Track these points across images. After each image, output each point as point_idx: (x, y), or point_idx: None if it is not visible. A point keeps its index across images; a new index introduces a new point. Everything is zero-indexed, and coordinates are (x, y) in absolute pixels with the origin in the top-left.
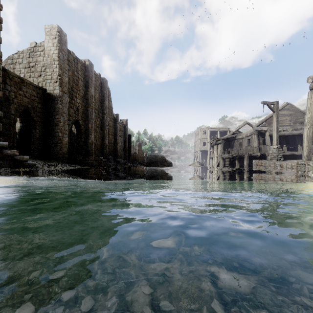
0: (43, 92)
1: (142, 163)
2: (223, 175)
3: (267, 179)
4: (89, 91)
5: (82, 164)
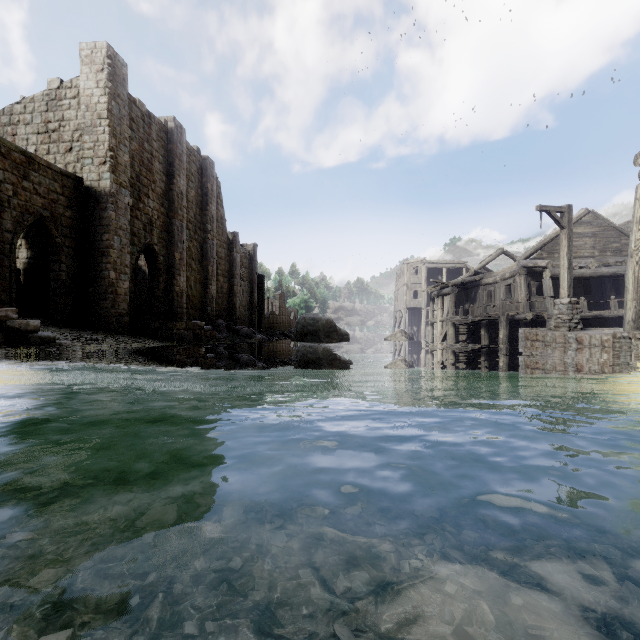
0: (76, 185)
1: (286, 333)
2: (455, 361)
3: (549, 368)
4: (175, 184)
5: (161, 337)
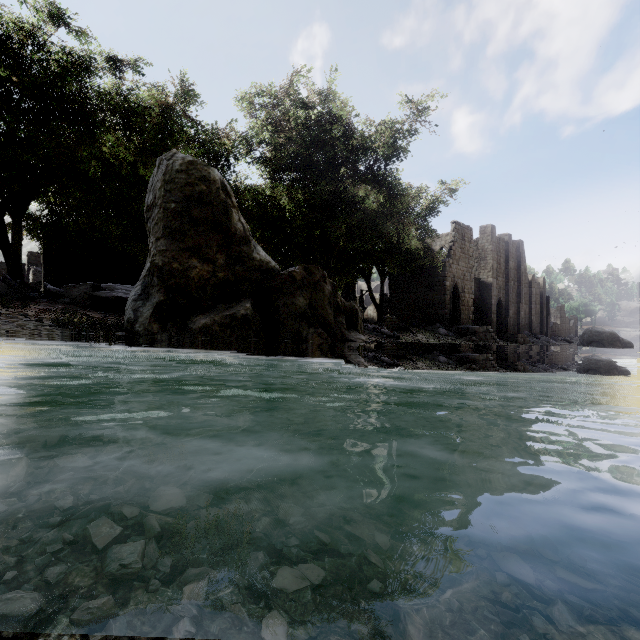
0: (478, 282)
1: (568, 340)
2: None
3: None
4: (508, 266)
5: (510, 341)
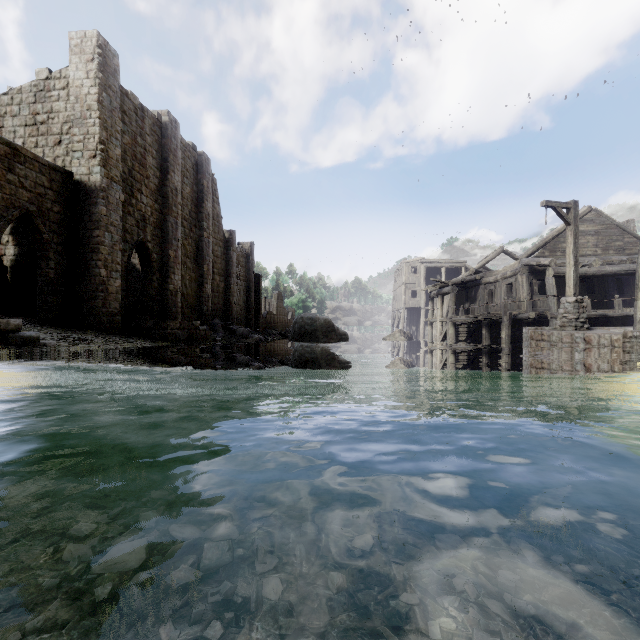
0: (65, 179)
1: (284, 333)
2: (456, 361)
3: (555, 369)
4: (169, 180)
5: (154, 337)
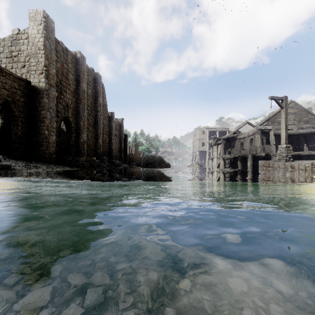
0: (26, 85)
1: (138, 164)
2: (225, 177)
3: (276, 181)
4: (80, 86)
5: (72, 165)
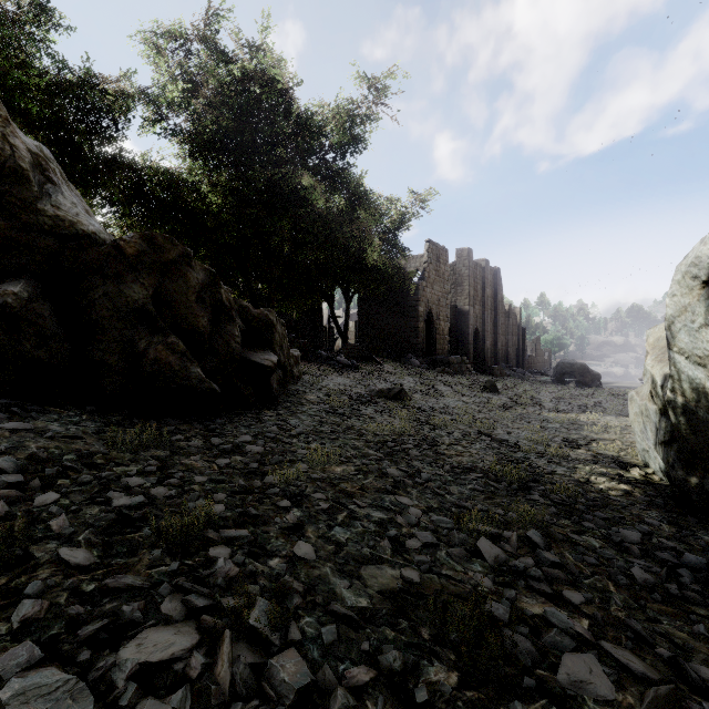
0: (455, 309)
1: (543, 372)
2: None
3: None
4: (485, 293)
5: (487, 374)
